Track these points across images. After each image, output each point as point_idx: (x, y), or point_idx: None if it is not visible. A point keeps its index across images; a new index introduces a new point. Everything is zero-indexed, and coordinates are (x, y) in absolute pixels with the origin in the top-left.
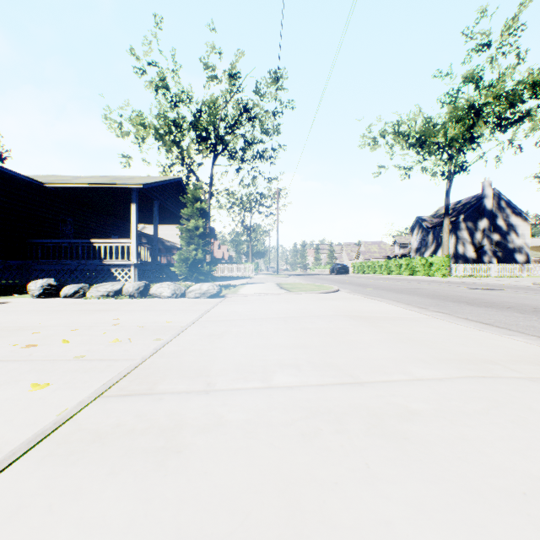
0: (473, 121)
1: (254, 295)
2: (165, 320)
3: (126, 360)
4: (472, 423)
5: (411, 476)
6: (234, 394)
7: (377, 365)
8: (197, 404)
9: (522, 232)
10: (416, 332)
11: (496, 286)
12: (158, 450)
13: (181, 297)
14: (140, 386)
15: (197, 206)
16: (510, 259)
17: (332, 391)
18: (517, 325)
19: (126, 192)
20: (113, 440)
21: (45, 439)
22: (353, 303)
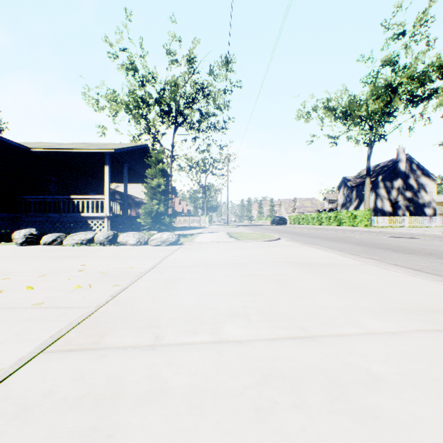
0: (390, 98)
1: (207, 243)
2: (127, 266)
3: (81, 308)
4: None
5: None
6: (182, 350)
7: (326, 315)
8: (141, 363)
9: (430, 190)
10: (356, 279)
11: (412, 235)
12: (85, 432)
13: (145, 244)
14: (87, 339)
15: (159, 167)
16: (420, 212)
17: (283, 348)
18: None
19: (101, 156)
20: (38, 416)
21: None
22: (294, 250)
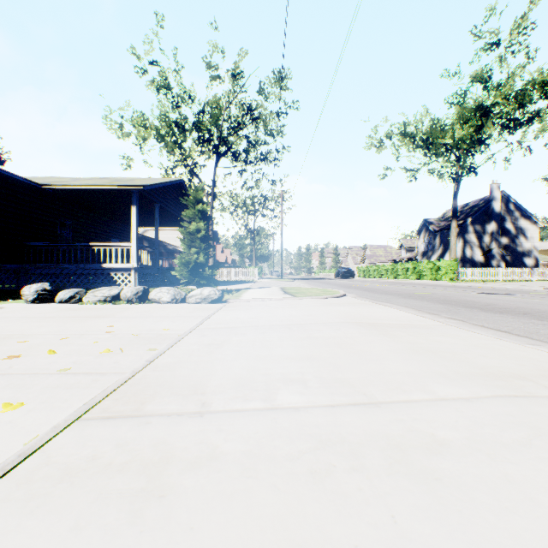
0: (482, 122)
1: (257, 300)
2: (162, 327)
3: (114, 374)
4: (514, 458)
5: (451, 536)
6: (232, 417)
7: (393, 381)
8: (188, 430)
9: (531, 235)
10: (431, 342)
11: (507, 291)
12: (136, 493)
13: (182, 302)
14: (126, 407)
15: (198, 208)
16: (518, 263)
17: (344, 414)
18: (538, 333)
19: (126, 194)
20: (84, 479)
21: (3, 476)
22: (361, 309)
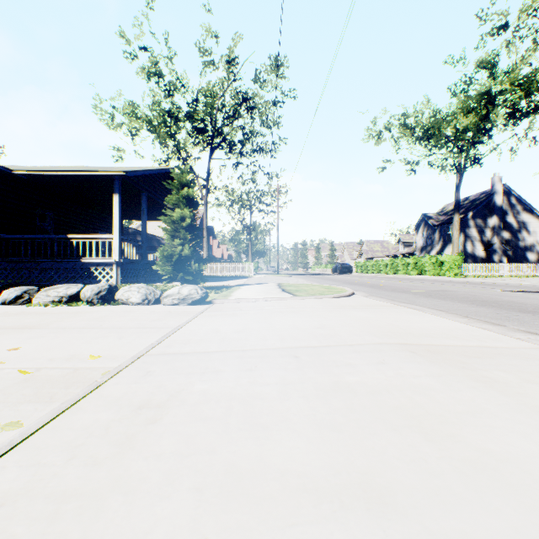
0: (486, 111)
1: (249, 301)
2: (94, 351)
3: None
4: None
5: None
6: None
7: None
8: None
9: (534, 230)
10: None
11: (532, 287)
12: None
13: (156, 303)
14: None
15: (183, 193)
16: (520, 258)
17: None
18: None
19: (109, 182)
20: None
21: None
22: (387, 314)
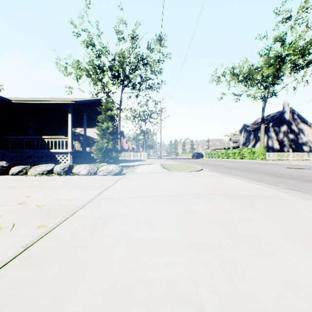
0: (279, 66)
1: (145, 173)
2: (69, 197)
3: None
4: None
5: None
6: None
7: None
8: None
9: (307, 133)
10: (305, 219)
11: (302, 166)
12: None
13: (94, 174)
14: None
15: (108, 113)
16: (299, 149)
17: None
18: None
19: (66, 107)
20: None
21: None
22: (218, 180)
